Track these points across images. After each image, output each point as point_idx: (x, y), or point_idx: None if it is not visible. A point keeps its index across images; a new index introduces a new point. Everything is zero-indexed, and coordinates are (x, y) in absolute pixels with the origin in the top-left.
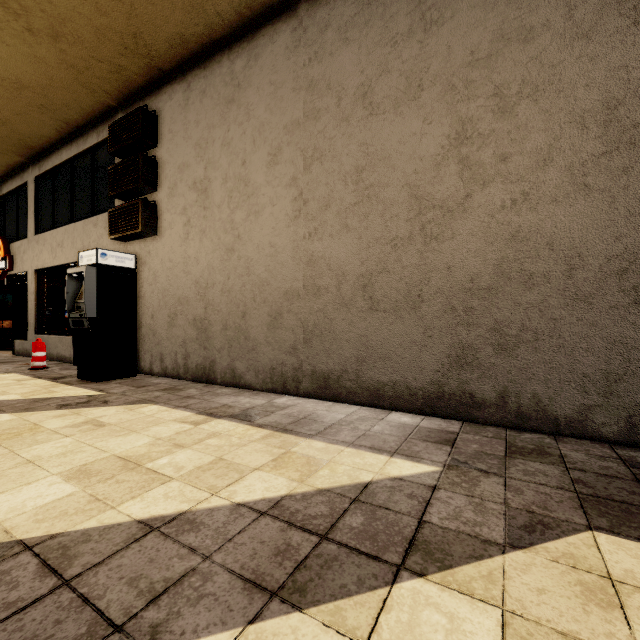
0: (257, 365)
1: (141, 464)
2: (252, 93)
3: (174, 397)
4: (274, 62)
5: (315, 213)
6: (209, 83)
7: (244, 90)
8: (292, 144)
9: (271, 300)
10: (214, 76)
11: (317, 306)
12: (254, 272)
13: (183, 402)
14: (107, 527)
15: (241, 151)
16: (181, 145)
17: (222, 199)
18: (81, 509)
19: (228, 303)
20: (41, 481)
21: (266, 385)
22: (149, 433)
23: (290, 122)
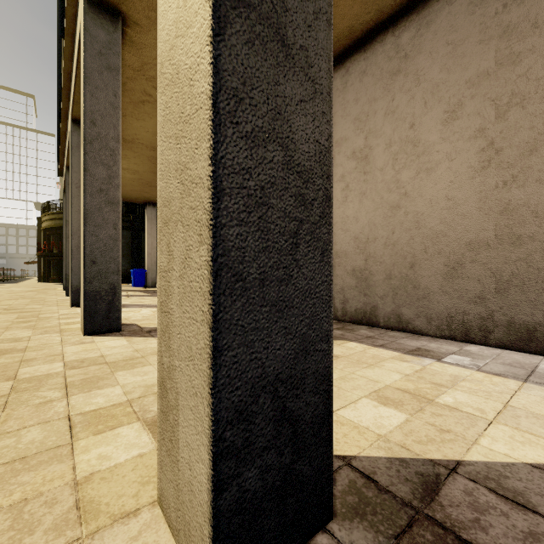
0: (429, 312)
1: (430, 399)
2: (422, 59)
3: (358, 336)
4: (452, 22)
5: (513, 160)
6: (370, 63)
7: (412, 59)
8: (478, 96)
9: (448, 251)
10: (376, 55)
11: (516, 255)
12: (425, 225)
13: (373, 341)
14: (503, 464)
15: (408, 115)
16: (339, 123)
17: (385, 162)
18: (442, 438)
19: (392, 255)
20: (361, 402)
21: (441, 332)
22: (389, 368)
23: (475, 75)
